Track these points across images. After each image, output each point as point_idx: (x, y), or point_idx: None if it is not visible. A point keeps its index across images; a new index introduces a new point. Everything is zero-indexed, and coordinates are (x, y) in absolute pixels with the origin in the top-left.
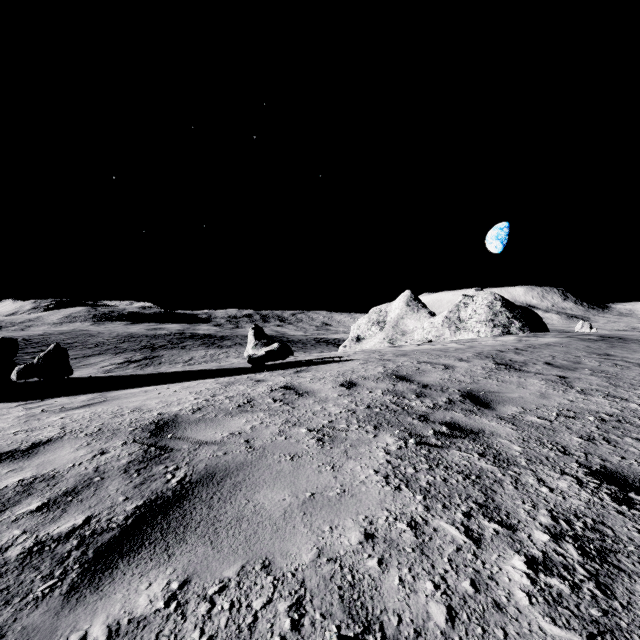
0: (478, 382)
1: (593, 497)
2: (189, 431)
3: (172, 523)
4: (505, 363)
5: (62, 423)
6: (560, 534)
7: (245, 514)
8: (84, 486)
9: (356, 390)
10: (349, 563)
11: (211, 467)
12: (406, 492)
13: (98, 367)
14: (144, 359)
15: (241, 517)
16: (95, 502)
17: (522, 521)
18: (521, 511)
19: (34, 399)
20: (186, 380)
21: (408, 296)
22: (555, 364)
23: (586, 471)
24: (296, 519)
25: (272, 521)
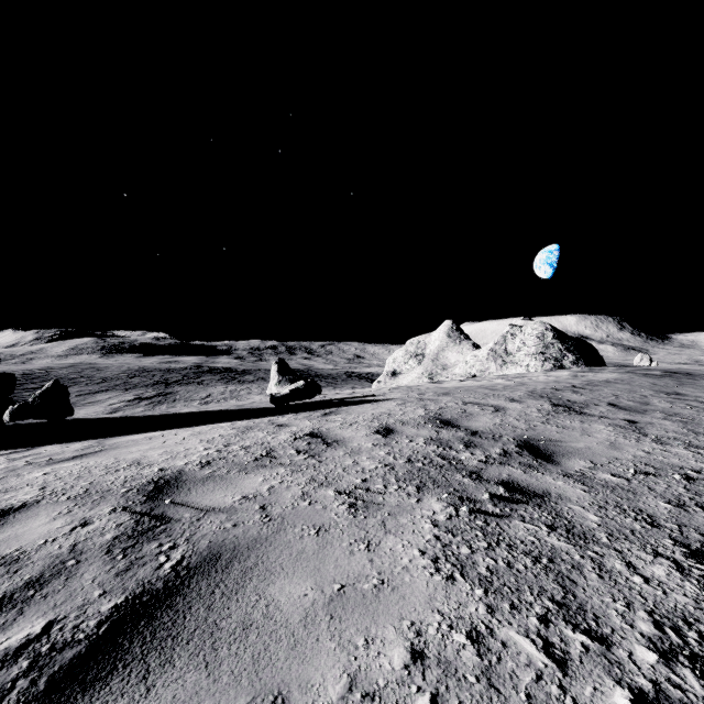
0: (535, 428)
1: (702, 591)
2: (194, 493)
3: (158, 633)
4: (563, 404)
5: (44, 481)
6: (671, 651)
7: (254, 618)
8: (53, 573)
9: (394, 438)
10: (392, 702)
11: (216, 545)
12: (462, 584)
13: (105, 405)
14: (157, 396)
15: (249, 623)
16: (63, 598)
17: (617, 630)
18: (613, 613)
19: (22, 447)
20: (198, 424)
21: (449, 326)
22: (620, 405)
23: (685, 551)
24: (320, 626)
25: (289, 630)
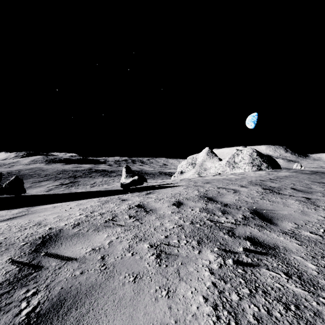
0: (258, 202)
1: None
2: (63, 246)
3: None
4: (268, 188)
5: None
6: None
7: None
8: None
9: (183, 208)
10: None
11: (64, 291)
12: None
13: (46, 187)
14: (70, 183)
15: None
16: None
17: None
18: None
19: None
20: (82, 198)
21: (207, 150)
22: (297, 189)
23: None
24: None
25: None
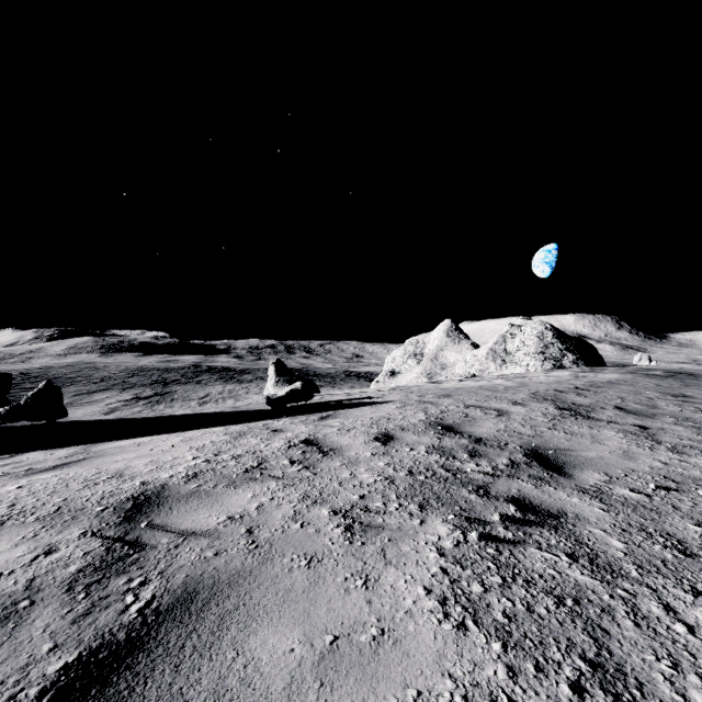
0: (542, 435)
1: None
2: (175, 513)
3: None
4: (568, 407)
5: (15, 497)
6: None
7: (229, 685)
8: None
9: (394, 446)
10: None
11: (193, 580)
12: (475, 635)
13: (103, 404)
14: (155, 395)
15: (221, 692)
16: (4, 655)
17: None
18: (659, 678)
19: (5, 453)
20: (191, 428)
21: (448, 325)
22: (628, 409)
23: None
24: (308, 698)
25: None
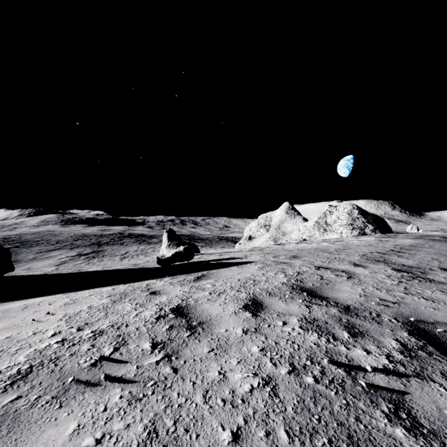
0: (405, 301)
1: None
2: None
3: None
4: (403, 269)
5: None
6: None
7: None
8: None
9: (265, 318)
10: None
11: None
12: None
13: (56, 259)
14: (92, 253)
15: None
16: None
17: None
18: None
19: None
20: (86, 287)
21: (287, 206)
22: None
23: None
24: None
25: None
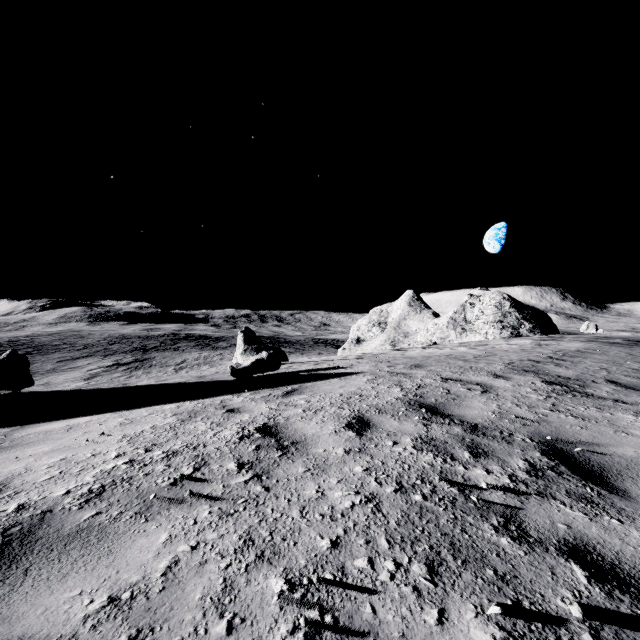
0: (548, 419)
1: None
2: (26, 584)
3: None
4: (557, 381)
5: None
6: None
7: None
8: None
9: (371, 438)
10: None
11: None
12: None
13: (85, 370)
14: (134, 362)
15: None
16: None
17: None
18: None
19: None
20: (141, 404)
21: (410, 296)
22: (622, 383)
23: None
24: None
25: None
